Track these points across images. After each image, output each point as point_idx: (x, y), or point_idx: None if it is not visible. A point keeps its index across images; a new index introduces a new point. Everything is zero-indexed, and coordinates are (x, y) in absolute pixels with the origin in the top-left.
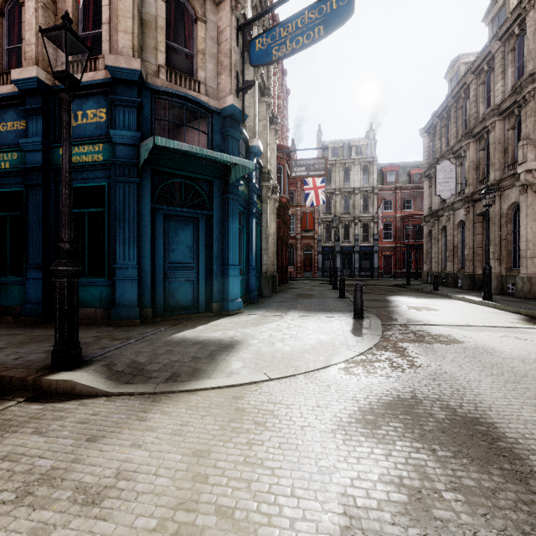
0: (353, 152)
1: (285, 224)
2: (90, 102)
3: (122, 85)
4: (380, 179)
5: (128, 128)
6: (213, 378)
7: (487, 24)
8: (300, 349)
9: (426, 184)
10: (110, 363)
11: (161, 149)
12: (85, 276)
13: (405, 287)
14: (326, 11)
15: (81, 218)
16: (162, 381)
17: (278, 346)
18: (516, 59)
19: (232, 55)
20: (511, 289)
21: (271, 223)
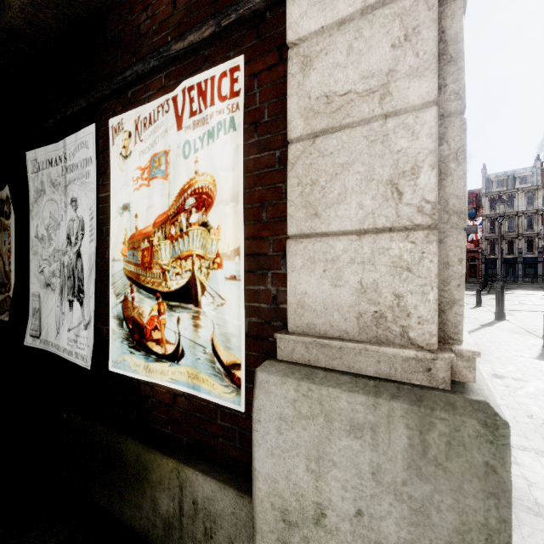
0: (517, 182)
1: None
2: None
3: None
4: None
5: None
6: None
7: None
8: None
9: None
10: None
11: None
12: None
13: (542, 288)
14: (468, 212)
15: None
16: None
17: None
18: None
19: None
20: None
21: None
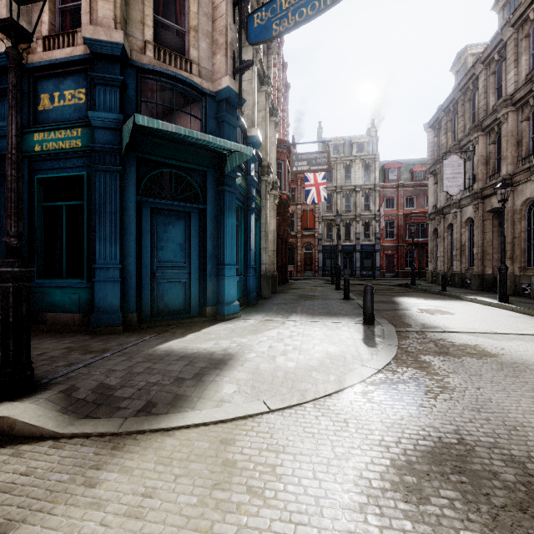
0: (355, 149)
1: (285, 222)
2: (68, 82)
3: (103, 60)
4: (382, 177)
5: (109, 110)
6: (197, 409)
7: (498, 12)
8: (306, 366)
9: (431, 181)
10: (71, 388)
11: (147, 134)
12: (68, 277)
13: (410, 287)
14: None
15: (59, 212)
16: (132, 414)
17: (279, 361)
18: (530, 46)
19: (228, 33)
20: (525, 290)
21: (271, 220)
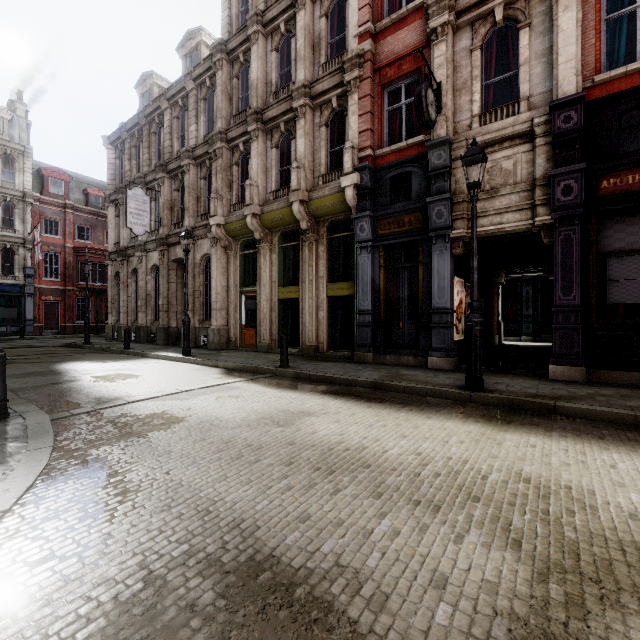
0: None
1: None
2: None
3: None
4: (38, 185)
5: None
6: None
7: (182, 57)
8: None
9: (112, 212)
10: None
11: None
12: None
13: (83, 347)
14: None
15: None
16: None
17: None
18: (207, 110)
19: None
20: (204, 341)
21: None
